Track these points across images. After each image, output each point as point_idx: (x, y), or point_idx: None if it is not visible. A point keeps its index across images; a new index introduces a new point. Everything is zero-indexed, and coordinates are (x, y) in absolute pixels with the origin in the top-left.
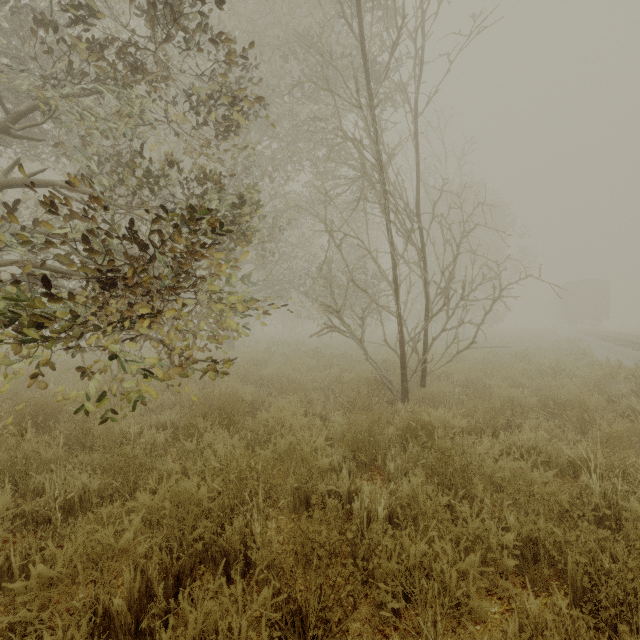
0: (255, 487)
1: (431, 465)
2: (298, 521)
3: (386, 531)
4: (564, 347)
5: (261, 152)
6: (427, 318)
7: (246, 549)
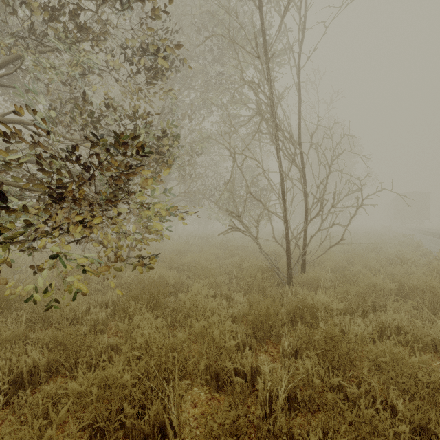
0: (172, 372)
1: (318, 343)
2: (209, 393)
3: (286, 411)
4: (401, 240)
5: (182, 100)
6: (306, 221)
7: (164, 429)
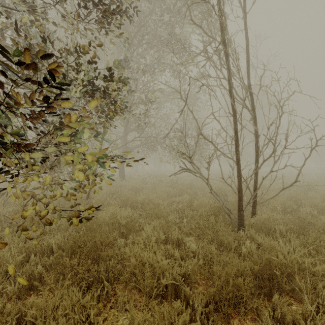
0: None
1: None
2: None
3: None
4: None
5: (139, 60)
6: (257, 162)
7: None
